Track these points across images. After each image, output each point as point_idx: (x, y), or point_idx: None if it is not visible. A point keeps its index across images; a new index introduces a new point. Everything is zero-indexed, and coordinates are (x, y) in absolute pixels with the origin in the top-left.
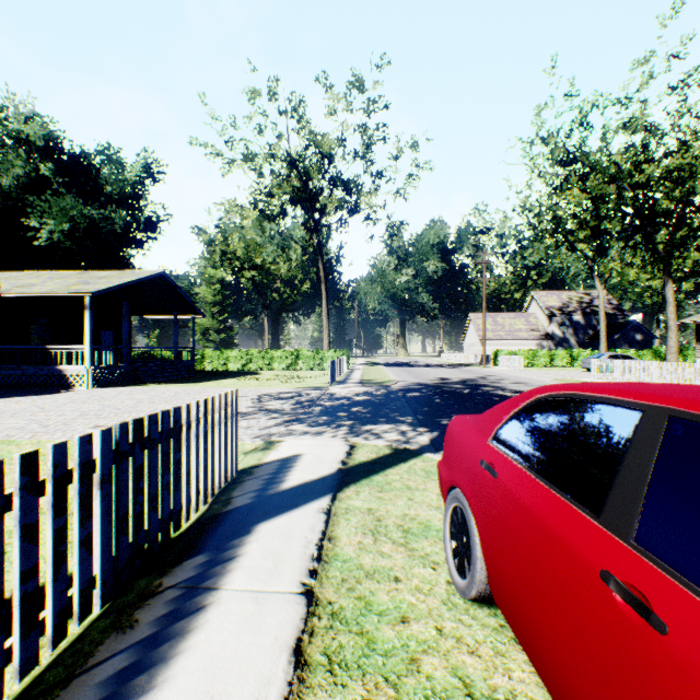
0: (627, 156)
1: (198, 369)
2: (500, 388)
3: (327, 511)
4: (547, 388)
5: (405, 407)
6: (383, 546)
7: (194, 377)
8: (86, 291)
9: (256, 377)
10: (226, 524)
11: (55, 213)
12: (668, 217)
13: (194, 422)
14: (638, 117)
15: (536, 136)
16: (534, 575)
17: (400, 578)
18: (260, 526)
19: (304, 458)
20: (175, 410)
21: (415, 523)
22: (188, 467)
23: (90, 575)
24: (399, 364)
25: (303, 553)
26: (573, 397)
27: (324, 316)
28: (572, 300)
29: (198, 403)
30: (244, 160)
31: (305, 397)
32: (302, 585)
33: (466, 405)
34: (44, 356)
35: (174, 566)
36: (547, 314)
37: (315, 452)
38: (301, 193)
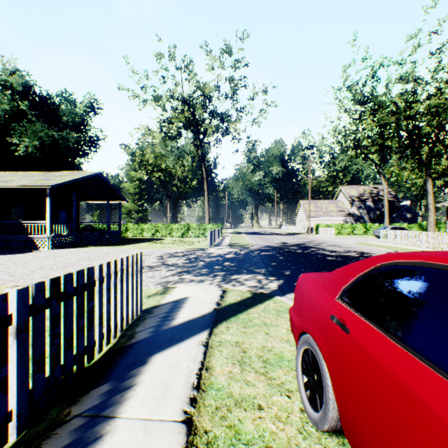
0: (402, 98)
1: (123, 236)
2: (321, 249)
3: (205, 344)
4: (392, 256)
5: (259, 262)
6: (248, 375)
7: (120, 242)
8: (47, 184)
9: (161, 242)
10: (129, 355)
11: (29, 134)
12: (429, 137)
13: (105, 278)
14: (410, 72)
15: (343, 85)
16: (400, 441)
17: (263, 406)
18: (154, 357)
19: (190, 300)
20: (89, 269)
21: (271, 354)
22: (100, 312)
23: (5, 412)
24: (254, 233)
25: (186, 382)
26: (424, 266)
27: (205, 202)
28: (366, 191)
29: (109, 263)
30: (153, 100)
31: (193, 255)
32: (183, 414)
33: (300, 260)
34: (19, 227)
35: (83, 394)
36: (350, 201)
37: (198, 295)
38: (190, 121)
